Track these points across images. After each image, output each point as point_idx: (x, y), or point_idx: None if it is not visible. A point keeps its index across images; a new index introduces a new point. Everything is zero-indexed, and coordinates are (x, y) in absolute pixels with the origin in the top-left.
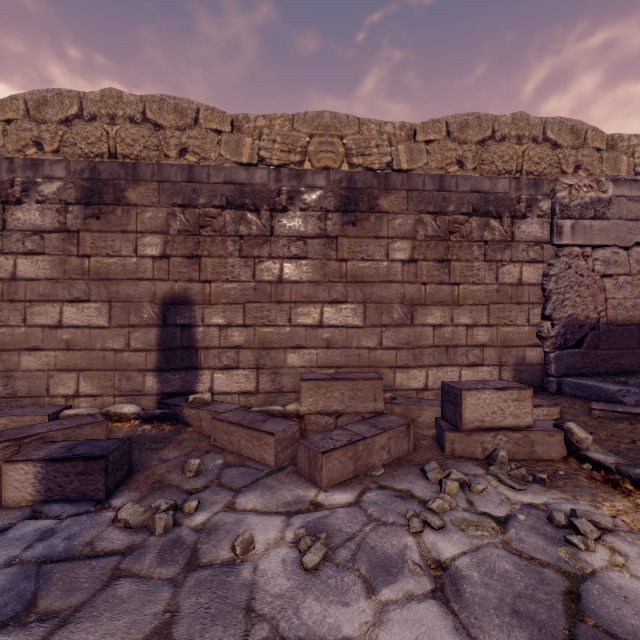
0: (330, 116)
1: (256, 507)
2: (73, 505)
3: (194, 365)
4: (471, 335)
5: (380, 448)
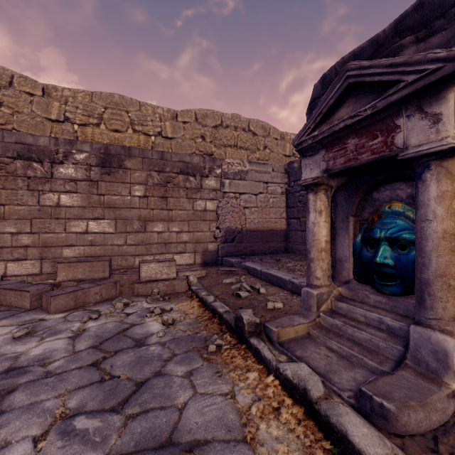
0: (119, 97)
1: (5, 325)
2: None
3: None
4: (179, 237)
5: (94, 294)
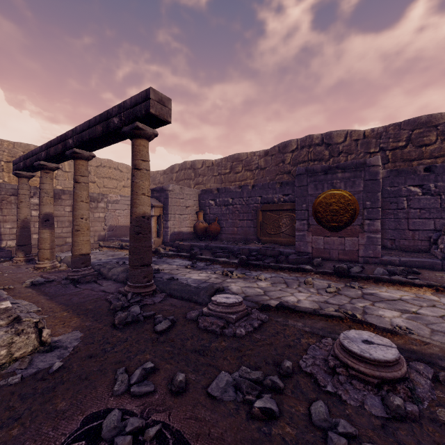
0: (34, 147)
1: None
2: (6, 258)
3: (0, 239)
4: None
5: (65, 248)
